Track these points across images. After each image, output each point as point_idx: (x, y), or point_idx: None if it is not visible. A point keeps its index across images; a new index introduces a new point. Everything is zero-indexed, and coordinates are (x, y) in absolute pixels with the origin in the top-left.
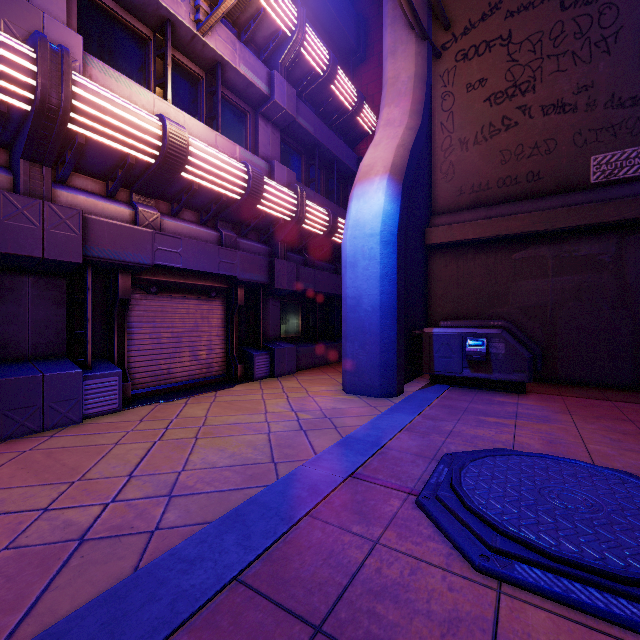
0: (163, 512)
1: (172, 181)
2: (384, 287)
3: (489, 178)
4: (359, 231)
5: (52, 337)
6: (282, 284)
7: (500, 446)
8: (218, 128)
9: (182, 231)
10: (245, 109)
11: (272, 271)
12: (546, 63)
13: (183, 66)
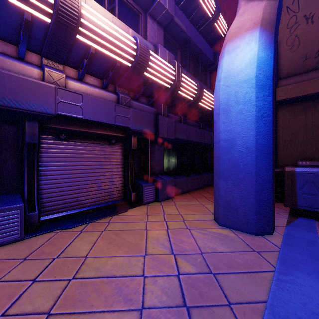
0: None
1: (71, 44)
2: (260, 129)
3: None
4: (232, 79)
5: None
6: (164, 134)
7: None
8: (115, 15)
9: (86, 91)
10: (138, 10)
11: (157, 124)
12: None
13: None
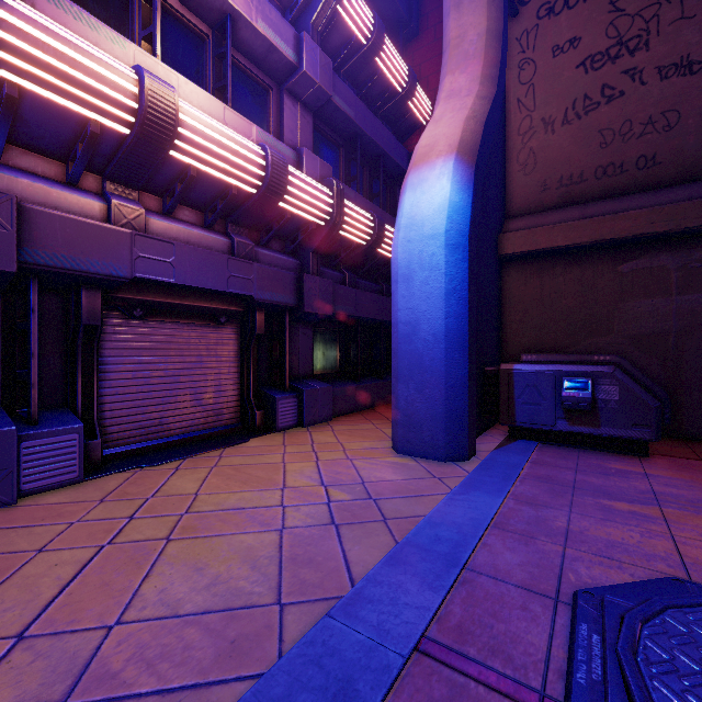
0: None
1: (158, 163)
2: (451, 308)
3: (584, 167)
4: (415, 232)
5: None
6: (314, 307)
7: (663, 569)
8: (228, 101)
9: (178, 235)
10: (266, 83)
11: (300, 290)
12: (665, 9)
13: (182, 19)
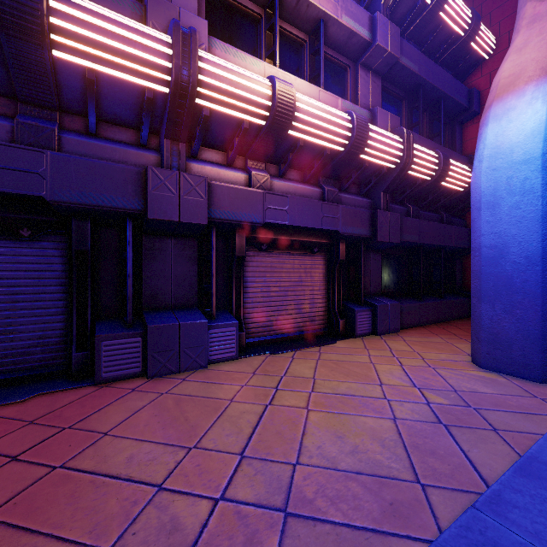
0: None
1: (280, 141)
2: None
3: None
4: (502, 160)
5: (187, 290)
6: (385, 237)
7: None
8: (321, 85)
9: (288, 190)
10: (345, 63)
11: (374, 223)
12: None
13: (289, 35)
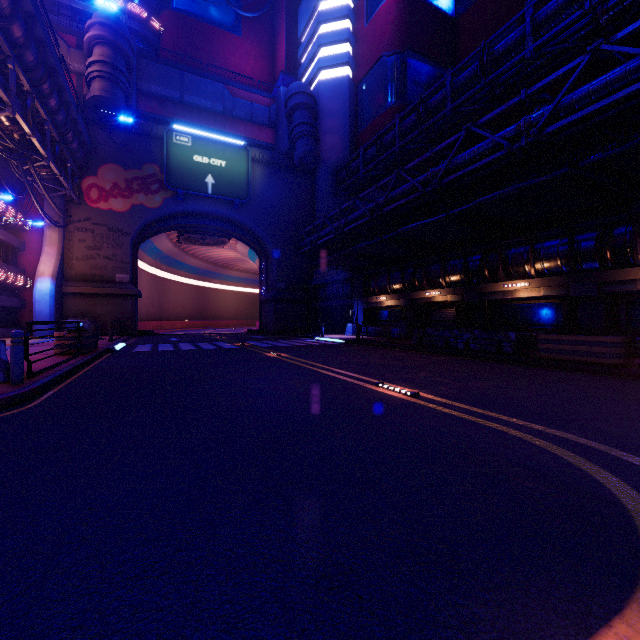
0: None
1: None
2: (51, 309)
3: (87, 273)
4: (42, 293)
5: None
6: None
7: None
8: None
9: None
10: None
11: None
12: (105, 244)
13: None
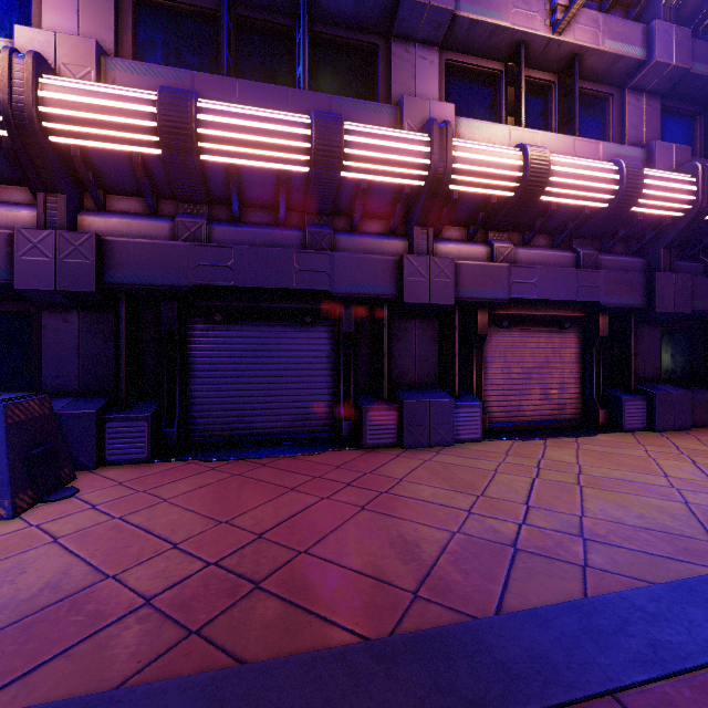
0: (584, 551)
1: (528, 209)
2: None
3: None
4: None
5: (429, 369)
6: (666, 306)
7: None
8: (575, 131)
9: (534, 259)
10: (606, 93)
11: (650, 290)
12: None
13: (532, 81)
